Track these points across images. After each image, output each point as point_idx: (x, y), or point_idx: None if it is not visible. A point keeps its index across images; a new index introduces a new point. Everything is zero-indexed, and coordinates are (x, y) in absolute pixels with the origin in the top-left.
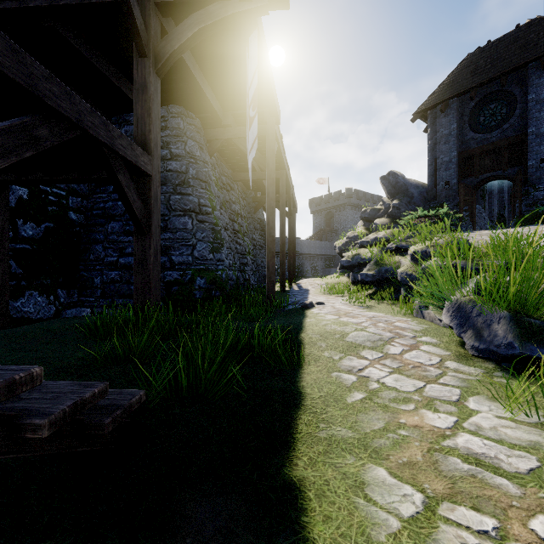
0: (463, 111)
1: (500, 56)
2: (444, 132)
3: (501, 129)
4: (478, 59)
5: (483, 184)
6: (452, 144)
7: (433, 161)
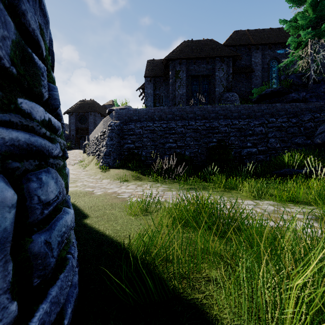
0: (77, 117)
1: (85, 106)
2: (72, 121)
3: (85, 125)
4: (81, 104)
5: (82, 137)
6: (74, 125)
7: (70, 128)
